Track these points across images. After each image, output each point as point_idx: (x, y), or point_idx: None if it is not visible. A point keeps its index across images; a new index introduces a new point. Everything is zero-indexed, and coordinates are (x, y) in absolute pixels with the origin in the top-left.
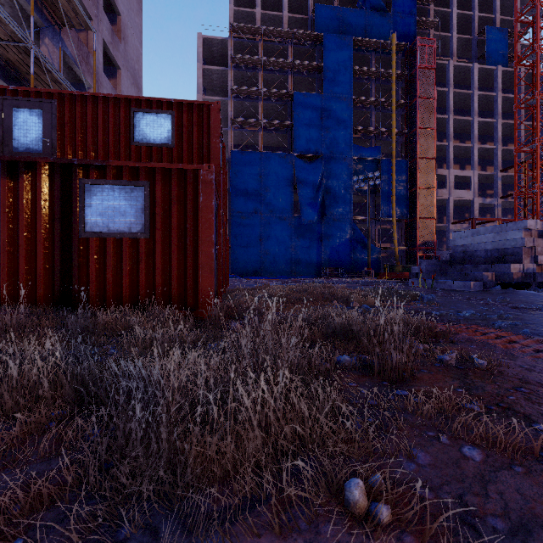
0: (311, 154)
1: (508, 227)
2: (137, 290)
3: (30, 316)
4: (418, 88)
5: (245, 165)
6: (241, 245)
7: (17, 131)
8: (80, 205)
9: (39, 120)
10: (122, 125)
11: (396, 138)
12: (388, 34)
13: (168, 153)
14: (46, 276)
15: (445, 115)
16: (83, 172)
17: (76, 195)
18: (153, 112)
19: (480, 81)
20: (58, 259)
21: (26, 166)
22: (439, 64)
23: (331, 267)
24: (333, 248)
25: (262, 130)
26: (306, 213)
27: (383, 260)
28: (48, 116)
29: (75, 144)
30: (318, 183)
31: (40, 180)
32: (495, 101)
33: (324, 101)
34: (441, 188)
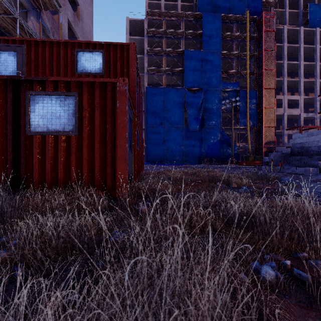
0: (195, 88)
1: None
2: (69, 175)
3: None
4: (264, 44)
5: (155, 96)
6: (152, 144)
7: (0, 67)
8: (26, 111)
9: (14, 59)
10: (69, 60)
11: (249, 77)
12: (244, 11)
13: None
14: (1, 164)
15: (281, 61)
16: (29, 86)
17: (24, 103)
18: (89, 51)
19: (304, 38)
20: (10, 152)
21: None
22: (277, 29)
23: (208, 158)
24: (209, 146)
25: (165, 74)
26: (192, 124)
27: (240, 153)
28: (20, 56)
29: (38, 74)
30: (200, 106)
31: None
32: (315, 51)
33: (203, 55)
34: (278, 108)
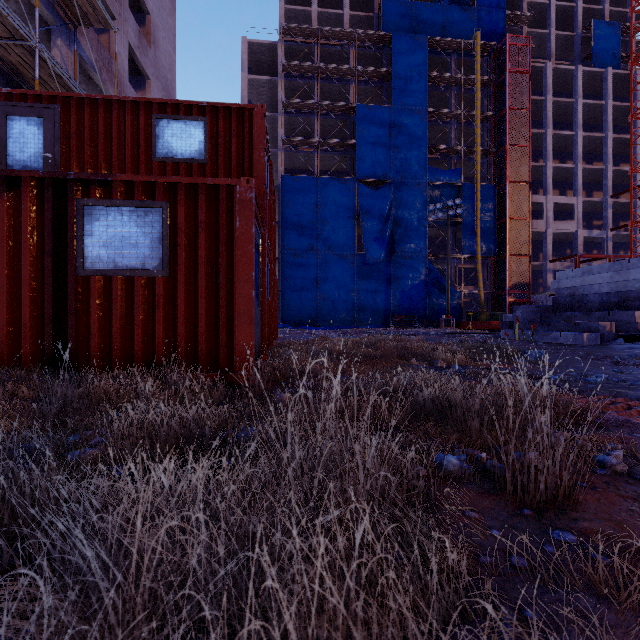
0: (378, 179)
1: (631, 264)
2: (153, 346)
3: (4, 383)
4: (509, 97)
5: (298, 193)
6: (293, 289)
7: (12, 145)
8: (77, 234)
9: (39, 131)
10: (142, 135)
11: (481, 159)
12: (471, 32)
13: (199, 171)
14: (33, 327)
15: (542, 130)
16: (82, 190)
17: (73, 220)
18: (180, 119)
19: (585, 87)
20: (49, 304)
21: (8, 182)
22: (533, 68)
23: (401, 315)
24: (403, 291)
25: (319, 150)
26: (372, 250)
27: (464, 306)
28: (50, 126)
29: (84, 160)
30: (386, 214)
31: (25, 200)
32: (604, 111)
33: (393, 115)
34: (536, 219)
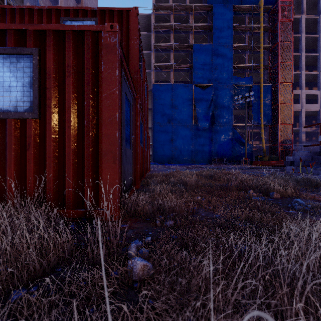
0: (205, 84)
1: None
2: (25, 183)
3: None
4: (280, 35)
5: (162, 93)
6: (159, 144)
7: None
8: None
9: None
10: None
11: (263, 71)
12: (257, 2)
13: None
14: None
15: (299, 53)
16: None
17: None
18: (79, 20)
19: None
20: None
21: None
22: (294, 19)
23: (218, 157)
24: (219, 145)
25: (173, 70)
26: (201, 122)
27: (253, 152)
28: None
29: None
30: (209, 103)
31: None
32: None
33: (213, 48)
34: (295, 104)
